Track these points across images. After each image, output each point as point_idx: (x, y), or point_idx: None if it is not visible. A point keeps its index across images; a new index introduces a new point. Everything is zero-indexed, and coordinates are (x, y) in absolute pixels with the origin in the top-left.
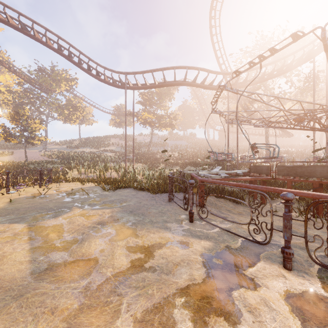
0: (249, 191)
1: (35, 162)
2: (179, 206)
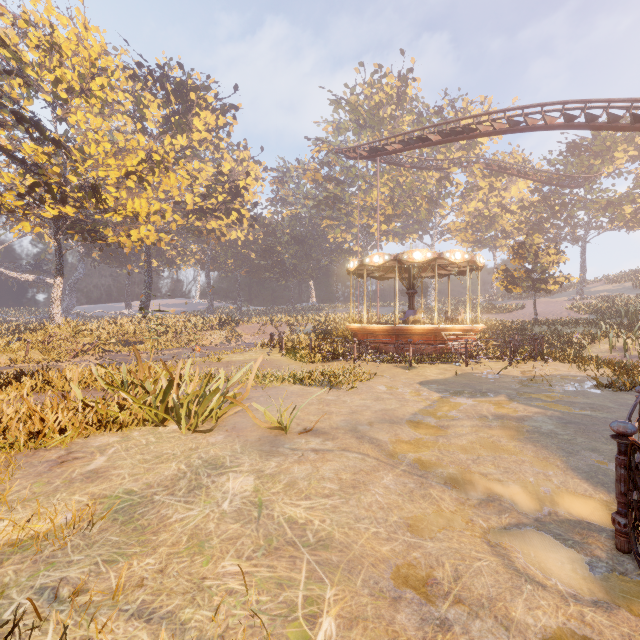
0: None
1: (544, 323)
2: None
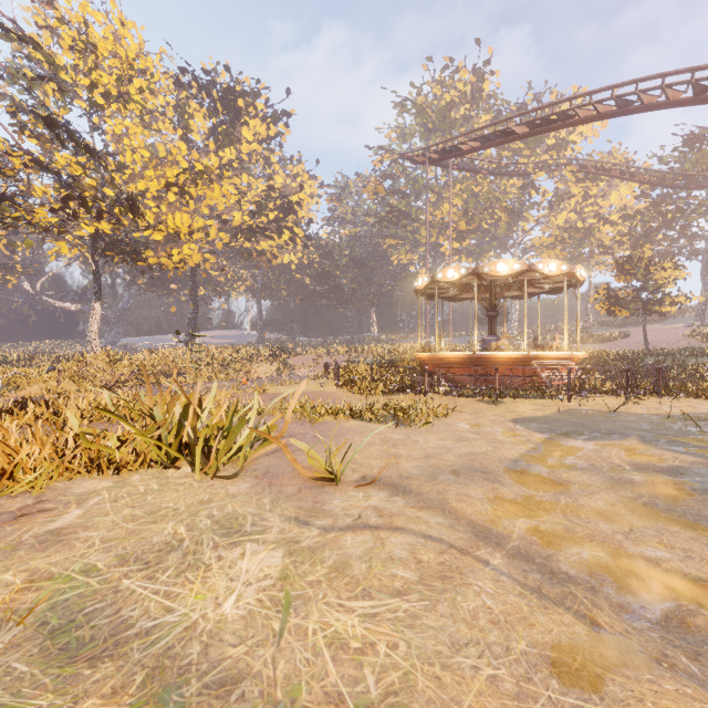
0: None
1: (659, 352)
2: None
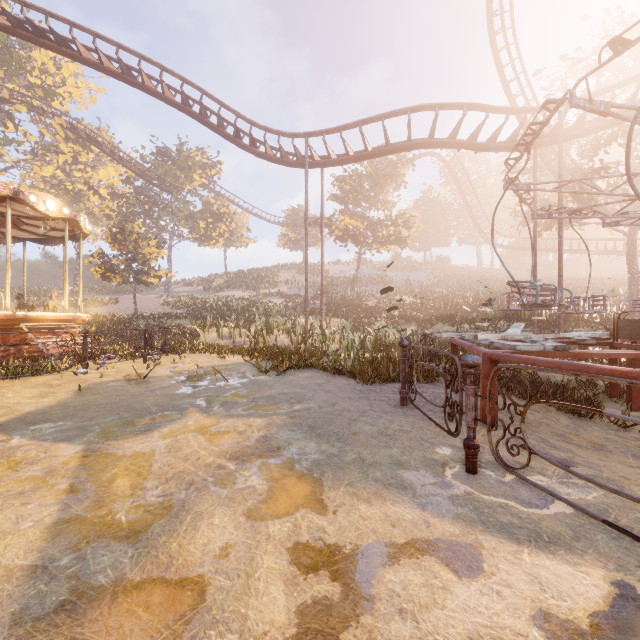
0: (611, 385)
1: (148, 316)
2: (428, 419)
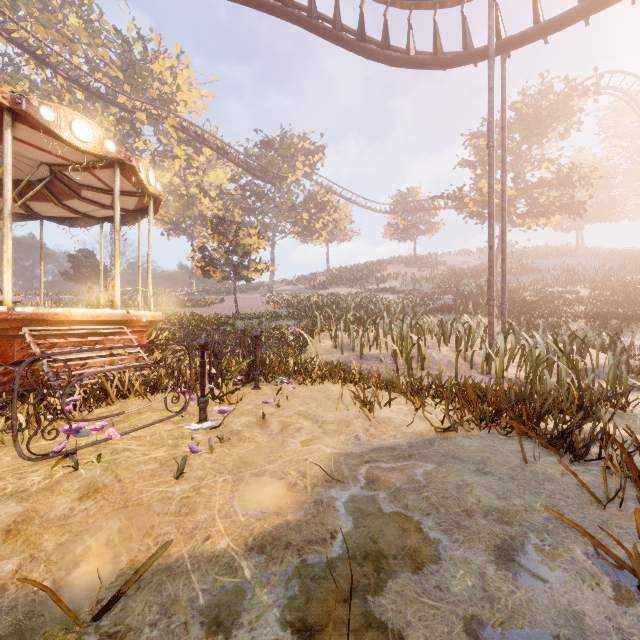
0: None
1: (247, 316)
2: None
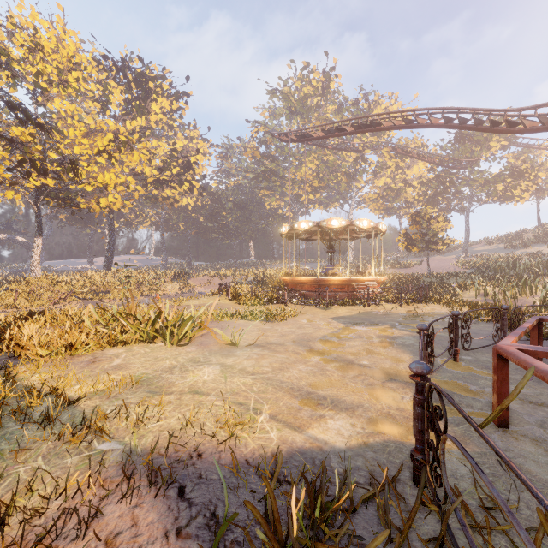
0: None
1: (434, 275)
2: None
